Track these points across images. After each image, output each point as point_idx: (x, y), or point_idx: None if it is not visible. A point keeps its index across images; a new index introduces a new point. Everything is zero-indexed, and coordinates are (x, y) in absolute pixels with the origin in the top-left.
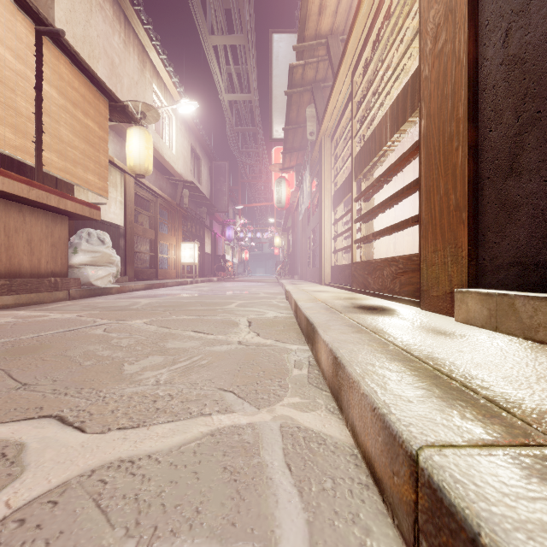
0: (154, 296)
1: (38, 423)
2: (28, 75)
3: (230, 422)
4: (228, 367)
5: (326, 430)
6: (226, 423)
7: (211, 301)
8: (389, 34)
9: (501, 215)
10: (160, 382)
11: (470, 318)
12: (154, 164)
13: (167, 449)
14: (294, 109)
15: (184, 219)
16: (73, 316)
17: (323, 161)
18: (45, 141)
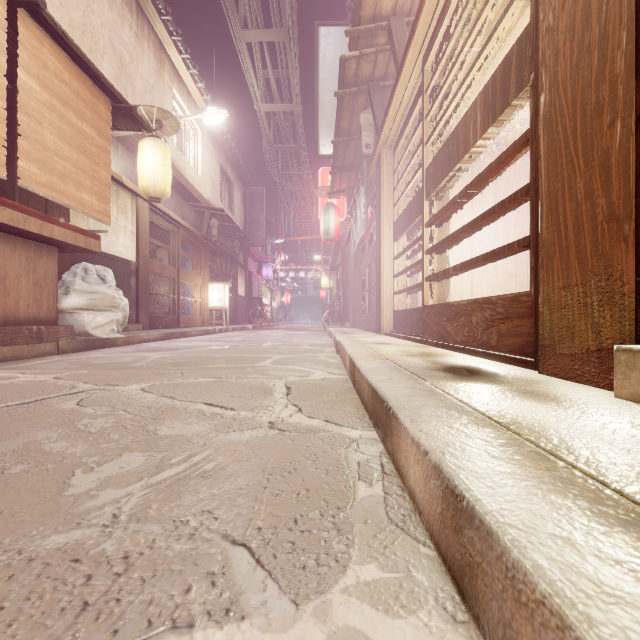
0: (169, 348)
1: None
2: None
3: None
4: (247, 480)
5: None
6: None
7: (240, 355)
8: None
9: None
10: (119, 518)
11: None
12: (175, 187)
13: None
14: (346, 116)
15: (212, 254)
16: (49, 378)
17: (382, 180)
18: (22, 147)
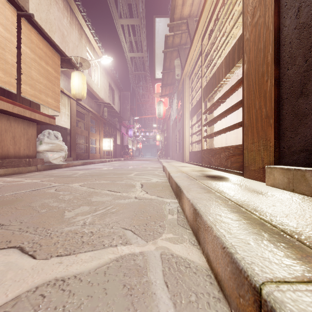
0: (86, 169)
1: (6, 252)
2: (12, 40)
3: (128, 251)
4: (128, 214)
5: (189, 257)
6: (126, 252)
7: (119, 172)
8: (224, 15)
9: (295, 121)
10: (86, 223)
11: (276, 183)
12: (87, 93)
13: (87, 271)
14: (168, 61)
15: (104, 124)
16: (38, 181)
17: (184, 91)
18: (23, 79)
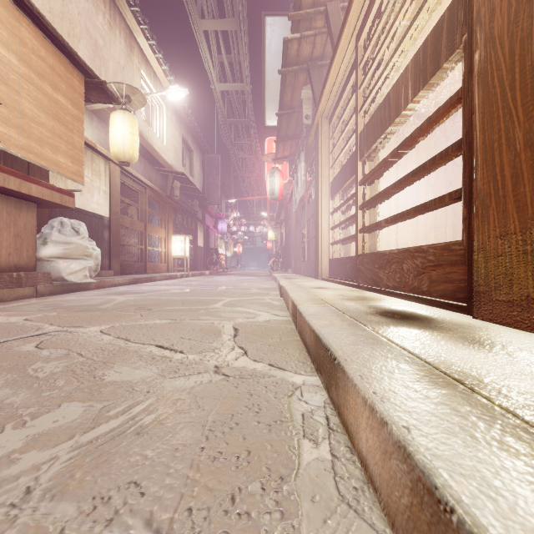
0: (135, 292)
1: None
2: None
3: None
4: (185, 437)
5: None
6: None
7: (196, 298)
8: None
9: None
10: (32, 493)
11: None
12: (143, 154)
13: None
14: (288, 92)
15: (175, 211)
16: (19, 320)
17: (320, 146)
18: (1, 113)
